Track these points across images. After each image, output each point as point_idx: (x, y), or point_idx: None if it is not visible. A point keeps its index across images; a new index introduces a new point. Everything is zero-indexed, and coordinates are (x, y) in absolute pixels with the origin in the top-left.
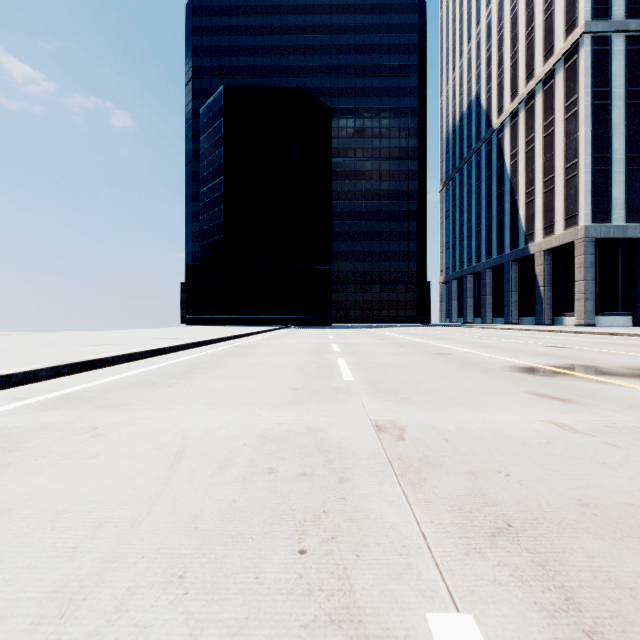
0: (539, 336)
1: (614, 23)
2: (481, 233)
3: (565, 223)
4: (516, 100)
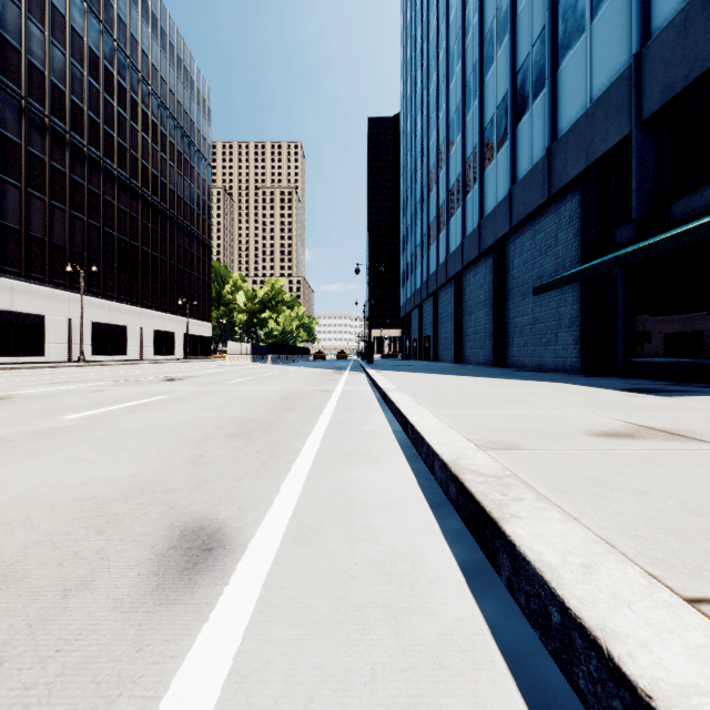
0: None
1: None
2: None
3: None
4: None
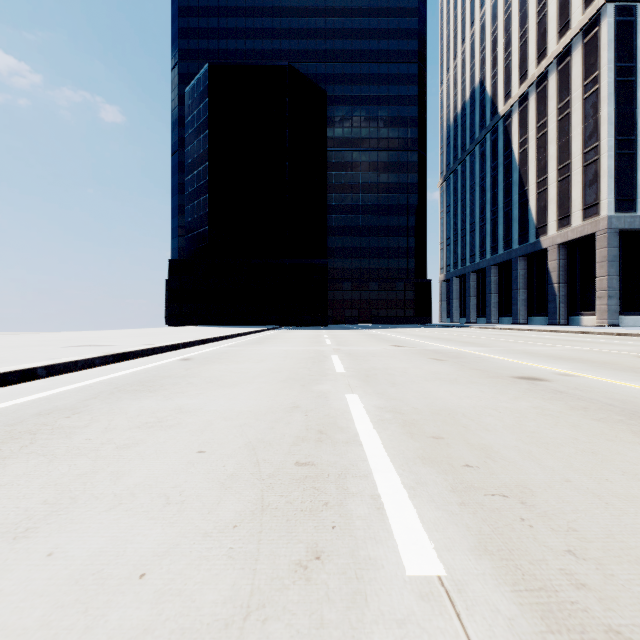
0: (588, 340)
1: None
2: (486, 227)
3: (584, 213)
4: (526, 83)
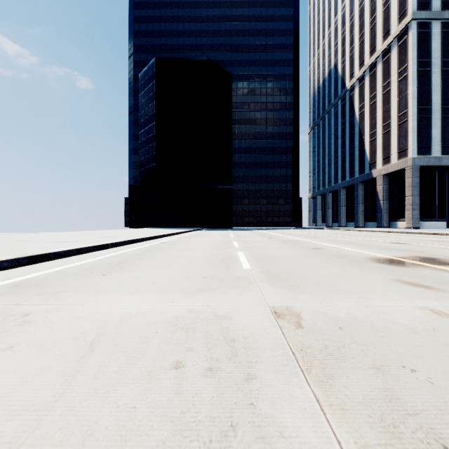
0: (382, 235)
1: (433, 13)
2: (338, 163)
3: (398, 155)
4: (363, 68)
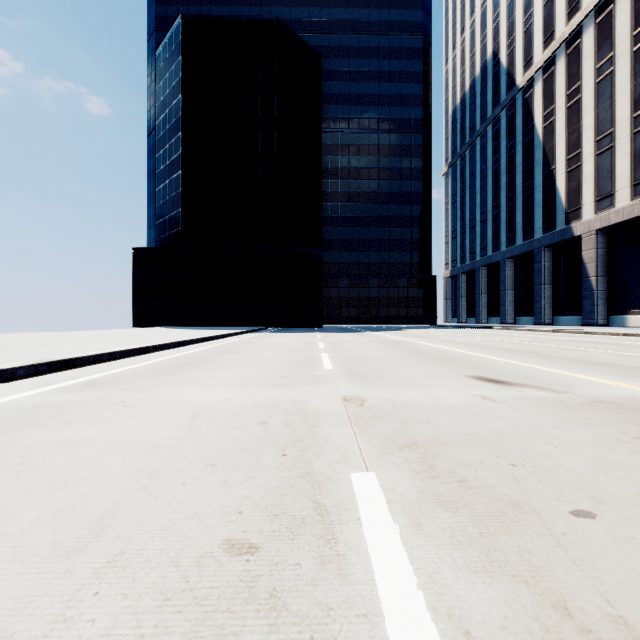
0: None
1: None
2: (500, 216)
3: (633, 190)
4: (553, 45)
